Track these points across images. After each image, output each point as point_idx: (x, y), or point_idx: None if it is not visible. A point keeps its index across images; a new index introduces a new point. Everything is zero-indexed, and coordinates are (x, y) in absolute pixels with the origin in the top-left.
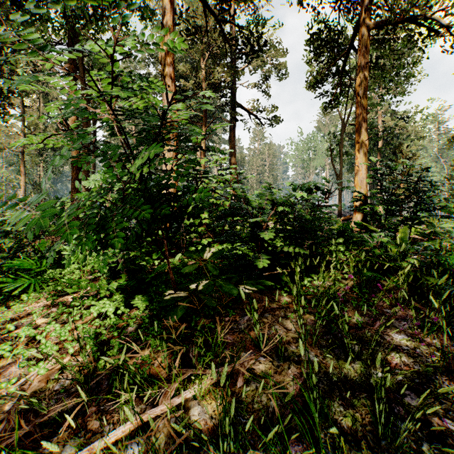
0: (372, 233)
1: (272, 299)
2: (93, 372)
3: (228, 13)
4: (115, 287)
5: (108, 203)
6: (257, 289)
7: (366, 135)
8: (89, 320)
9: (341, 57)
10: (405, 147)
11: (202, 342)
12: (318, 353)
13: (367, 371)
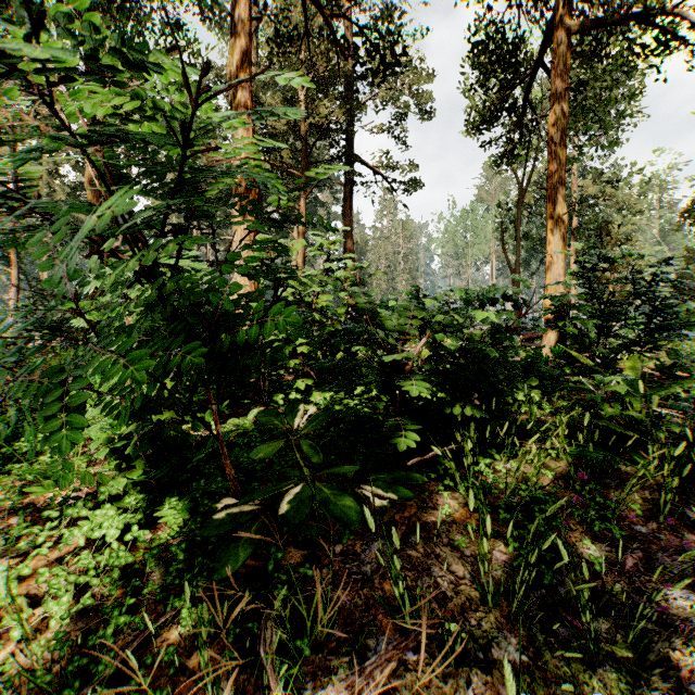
0: (596, 375)
1: (422, 503)
2: (55, 688)
3: (341, 6)
4: (121, 488)
5: (130, 319)
6: (398, 497)
7: (564, 205)
8: (73, 549)
9: (522, 81)
10: (616, 226)
11: (287, 616)
12: (523, 639)
13: (634, 692)
